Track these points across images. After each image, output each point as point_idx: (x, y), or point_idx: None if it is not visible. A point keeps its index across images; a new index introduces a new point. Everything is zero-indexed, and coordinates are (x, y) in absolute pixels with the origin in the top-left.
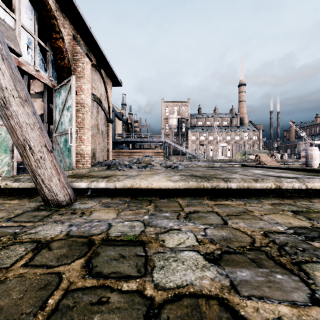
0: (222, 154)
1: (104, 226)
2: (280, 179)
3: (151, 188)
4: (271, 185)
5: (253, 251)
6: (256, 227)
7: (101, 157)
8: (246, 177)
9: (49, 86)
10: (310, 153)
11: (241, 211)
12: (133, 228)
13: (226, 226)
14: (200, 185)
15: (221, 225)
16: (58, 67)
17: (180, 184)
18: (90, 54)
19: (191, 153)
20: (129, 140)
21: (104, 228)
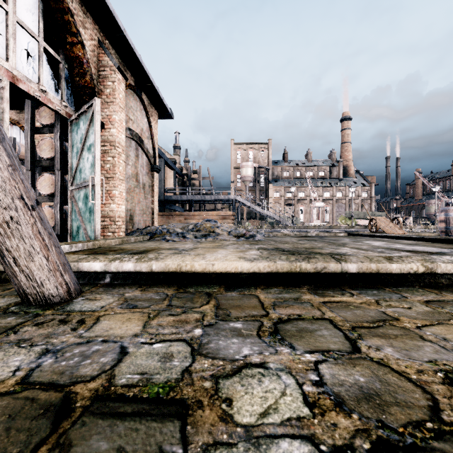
0: (318, 218)
1: (111, 354)
2: (430, 257)
3: (212, 272)
4: (418, 267)
5: (449, 440)
6: (421, 359)
7: (142, 221)
8: (362, 252)
9: (62, 115)
10: (452, 216)
11: (377, 317)
12: (169, 360)
13: (359, 356)
14: (295, 267)
15: (348, 353)
16: (76, 88)
17: (260, 265)
18: (125, 69)
19: (274, 217)
20: (185, 197)
21: (108, 361)
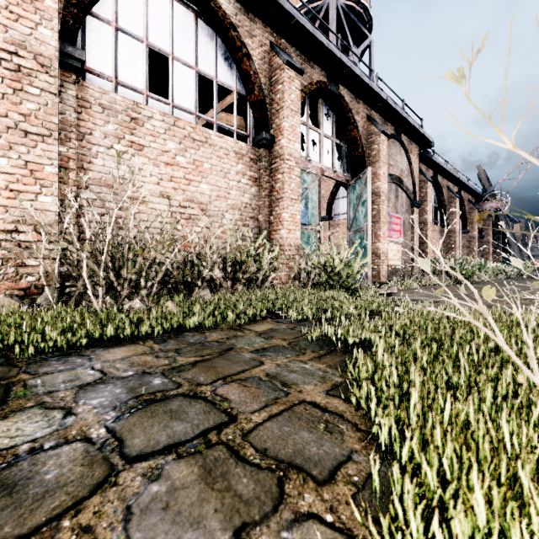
0: None
1: None
2: None
3: None
4: None
5: None
6: None
7: None
8: None
9: None
10: None
11: None
12: None
13: None
14: None
15: None
16: None
17: None
18: None
19: None
20: None
21: None
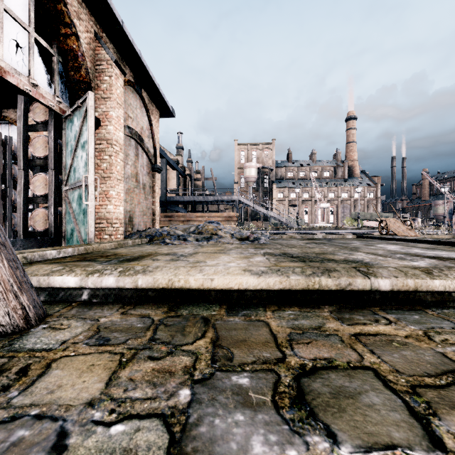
0: (323, 219)
1: (37, 453)
2: None
3: (210, 289)
4: None
5: None
6: None
7: (142, 223)
8: (381, 258)
9: (56, 111)
10: None
11: (439, 365)
12: None
13: None
14: (313, 283)
15: (427, 453)
16: (71, 82)
17: (270, 281)
18: (124, 65)
19: (278, 218)
20: (187, 198)
21: None
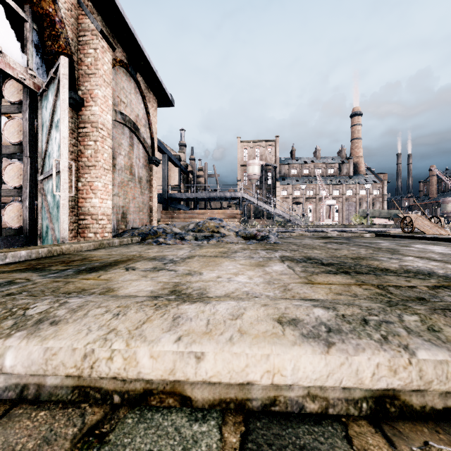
0: (329, 216)
1: None
2: None
3: (195, 380)
4: None
5: None
6: None
7: (137, 220)
8: None
9: (29, 86)
10: None
11: None
12: None
13: None
14: None
15: None
16: (49, 55)
17: (362, 366)
18: (115, 42)
19: (283, 215)
20: (189, 195)
21: None
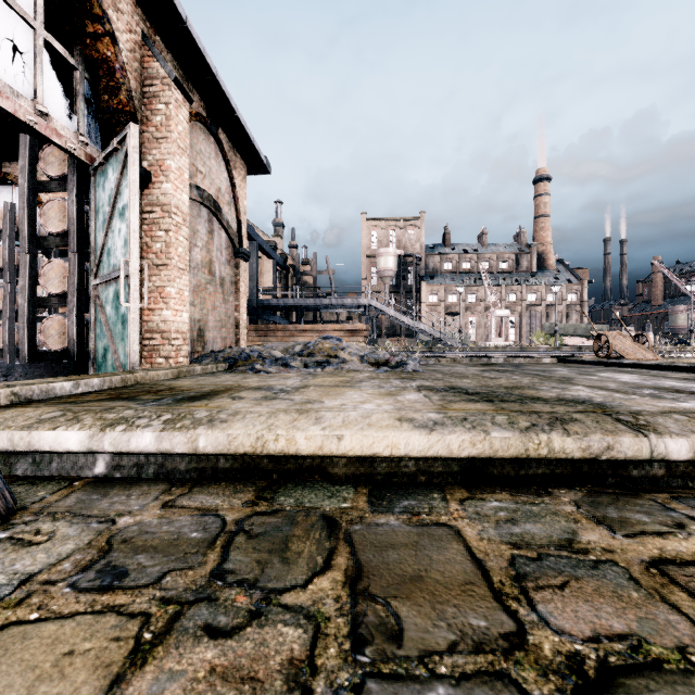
0: (500, 334)
1: None
2: None
3: (337, 455)
4: None
5: None
6: None
7: (219, 340)
8: (620, 396)
9: (79, 158)
10: None
11: None
12: None
13: None
14: (537, 446)
15: None
16: (104, 113)
17: (452, 441)
18: (189, 88)
19: (431, 332)
20: (290, 302)
21: None
